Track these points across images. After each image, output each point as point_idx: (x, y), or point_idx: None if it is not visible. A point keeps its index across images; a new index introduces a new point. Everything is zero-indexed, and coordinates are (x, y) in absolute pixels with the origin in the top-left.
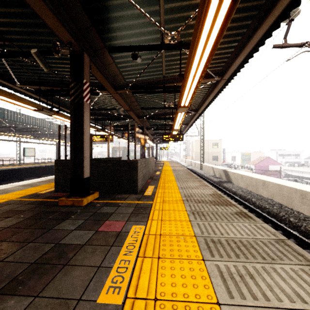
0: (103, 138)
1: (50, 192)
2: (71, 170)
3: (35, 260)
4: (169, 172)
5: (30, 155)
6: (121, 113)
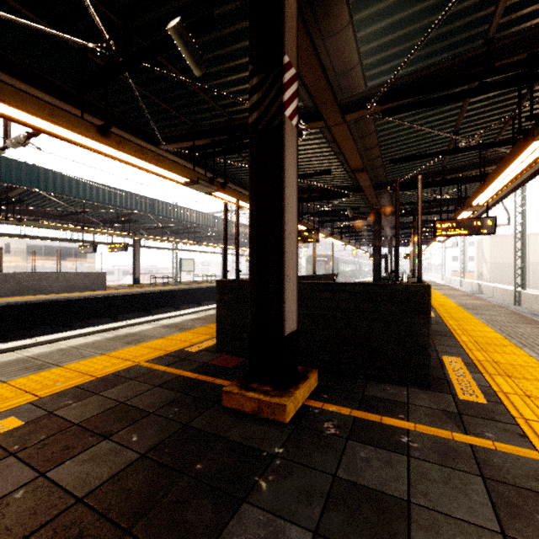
0: (299, 237)
1: (207, 350)
2: (252, 309)
3: None
4: (456, 311)
5: (188, 269)
6: (335, 184)
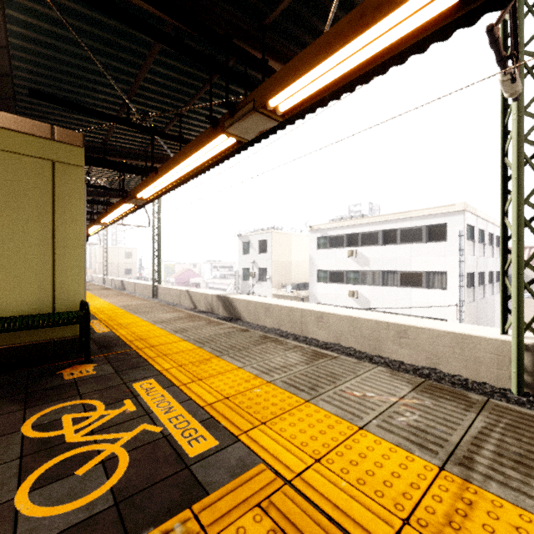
0: None
1: None
2: None
3: None
4: None
5: None
6: None
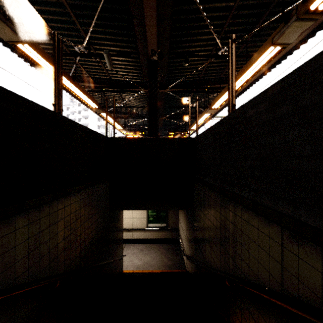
0: None
1: None
2: None
3: None
4: None
5: None
6: None
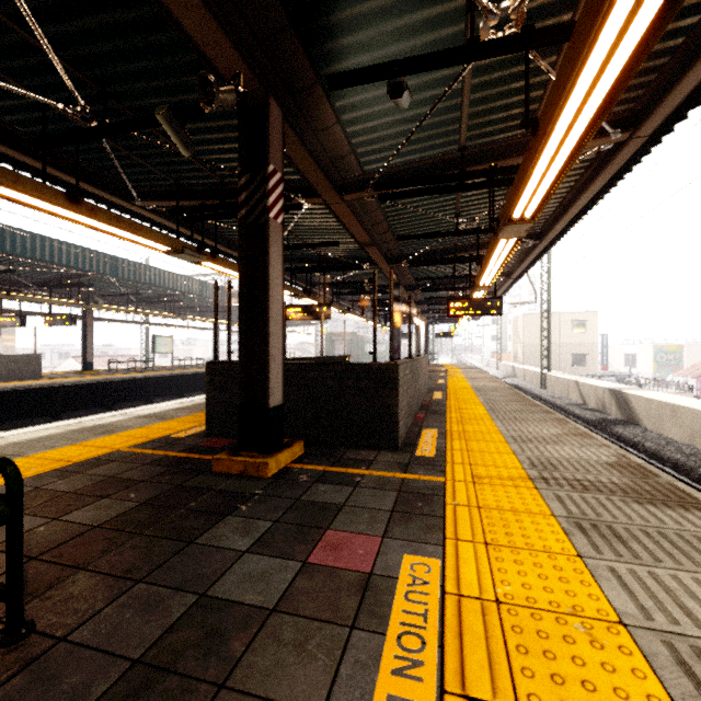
0: (308, 313)
1: (196, 435)
2: (240, 387)
3: (142, 652)
4: (466, 393)
5: (164, 351)
6: (348, 254)
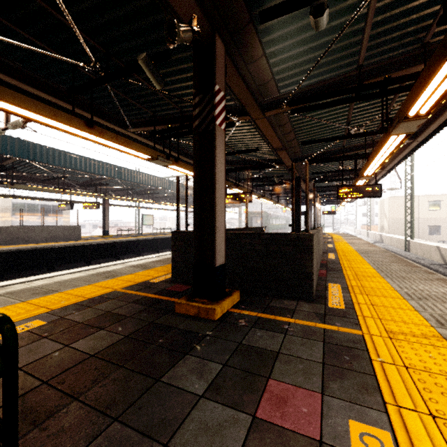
0: (237, 198)
1: (165, 281)
2: (195, 250)
3: None
4: (352, 254)
5: (148, 223)
6: (264, 157)
